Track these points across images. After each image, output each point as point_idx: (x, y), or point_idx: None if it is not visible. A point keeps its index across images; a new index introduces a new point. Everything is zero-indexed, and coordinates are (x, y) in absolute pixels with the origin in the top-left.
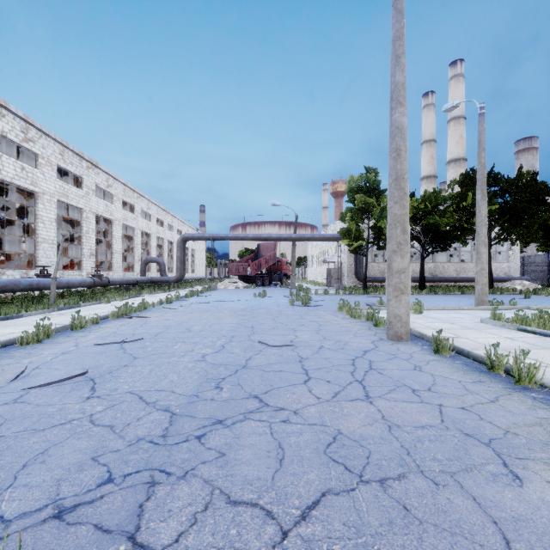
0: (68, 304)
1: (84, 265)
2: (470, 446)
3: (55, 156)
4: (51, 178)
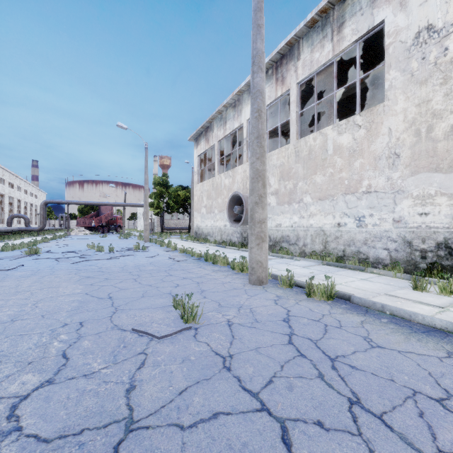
0: None
1: None
2: None
3: None
4: None
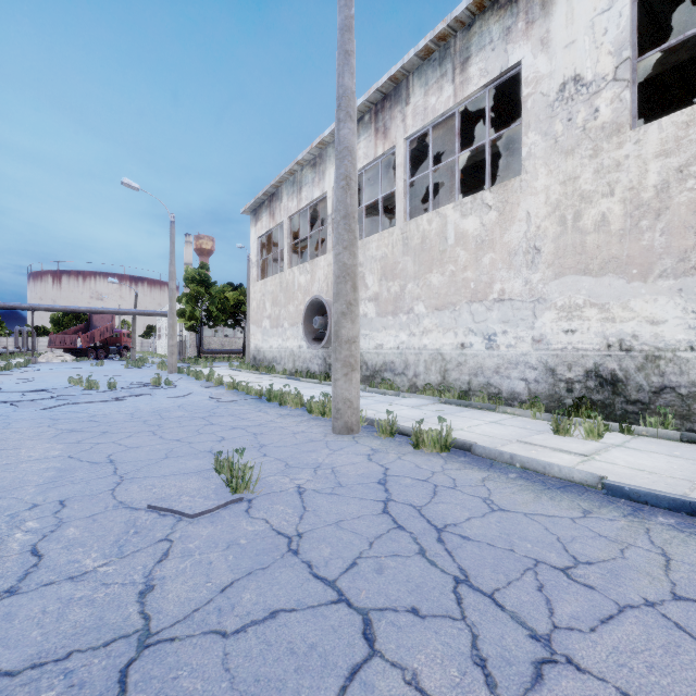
0: None
1: None
2: None
3: None
4: None
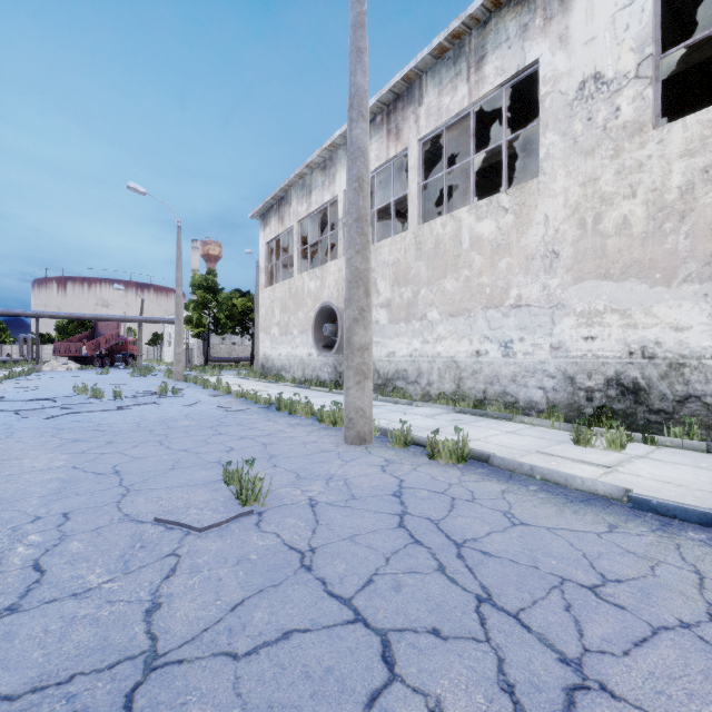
0: None
1: None
2: None
3: None
4: None
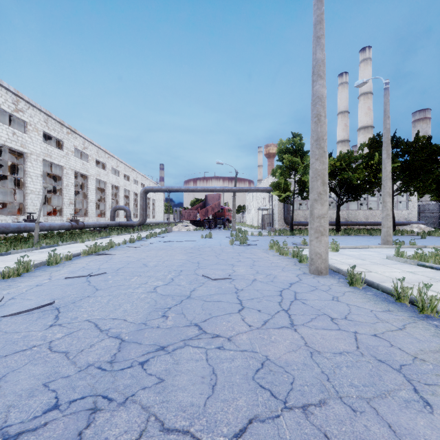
0: (49, 244)
1: (65, 211)
2: (383, 372)
3: (40, 124)
4: (38, 141)
